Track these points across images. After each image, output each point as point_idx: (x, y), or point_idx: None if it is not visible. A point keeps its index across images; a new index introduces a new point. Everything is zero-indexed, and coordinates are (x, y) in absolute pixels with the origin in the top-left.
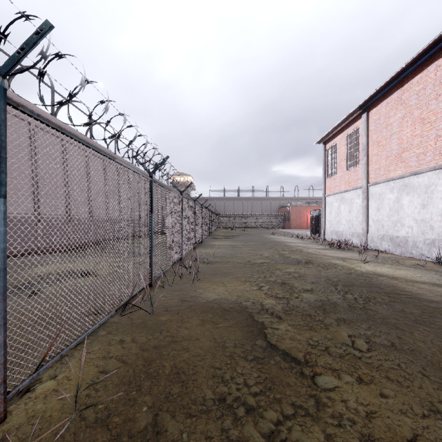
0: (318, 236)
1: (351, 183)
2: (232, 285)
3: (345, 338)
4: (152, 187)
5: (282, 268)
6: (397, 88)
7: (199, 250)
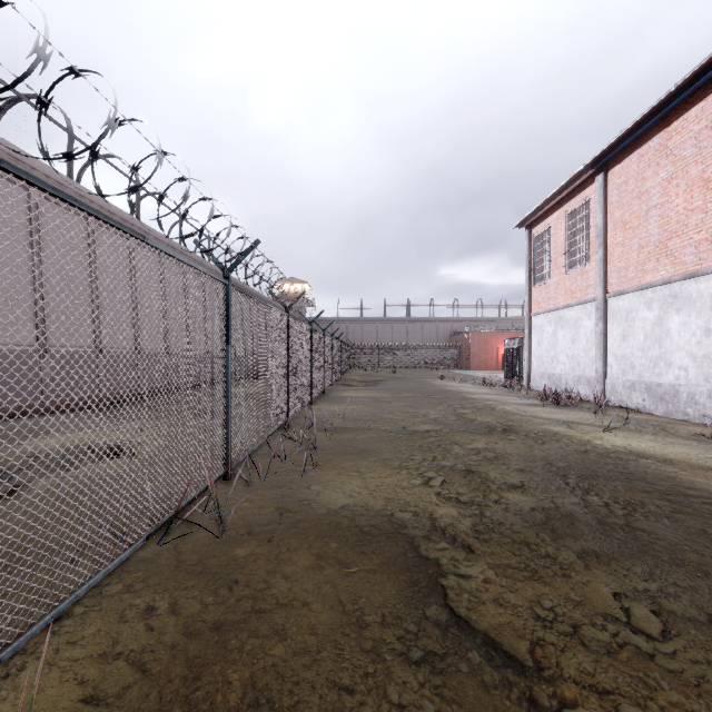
0: (519, 382)
1: (576, 293)
2: (375, 476)
3: (609, 601)
4: (228, 297)
5: (464, 442)
6: (659, 129)
7: (320, 406)
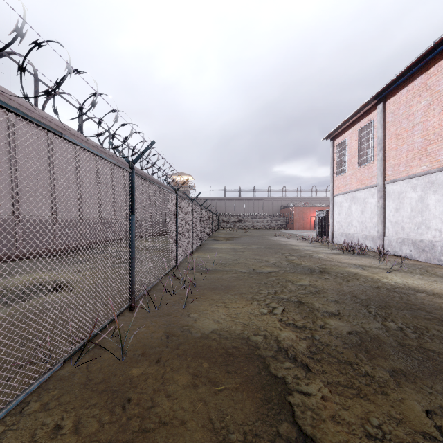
0: (326, 238)
1: (364, 181)
2: (235, 306)
3: (424, 419)
4: (132, 181)
5: (295, 280)
6: (421, 73)
7: (198, 255)
